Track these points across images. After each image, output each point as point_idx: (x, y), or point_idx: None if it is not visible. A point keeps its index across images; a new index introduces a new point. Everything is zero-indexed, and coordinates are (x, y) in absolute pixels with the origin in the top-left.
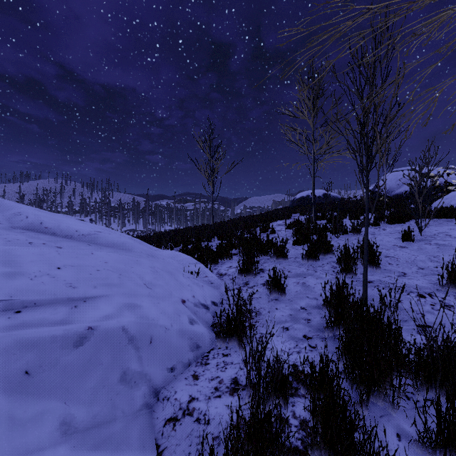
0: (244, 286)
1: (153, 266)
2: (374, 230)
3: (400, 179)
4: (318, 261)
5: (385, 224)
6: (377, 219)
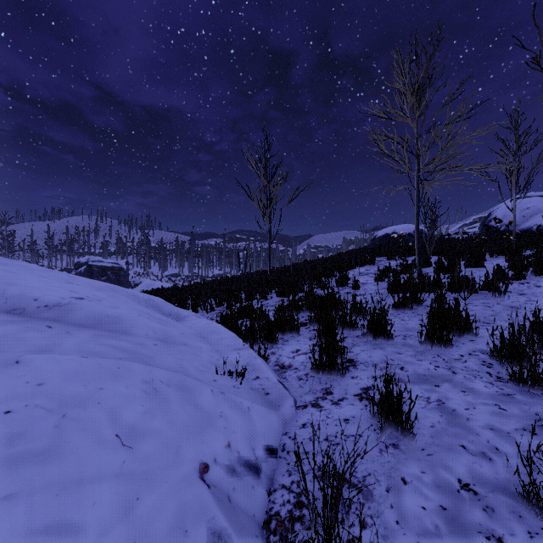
0: (323, 396)
1: (151, 377)
2: (520, 287)
3: (526, 208)
4: (451, 348)
5: (533, 276)
6: (520, 269)
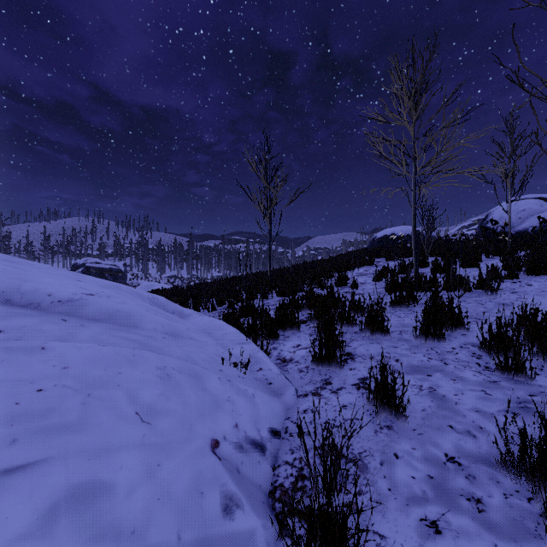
0: (323, 386)
1: (164, 364)
2: (512, 285)
3: (522, 210)
4: (443, 342)
5: (525, 275)
6: (513, 269)
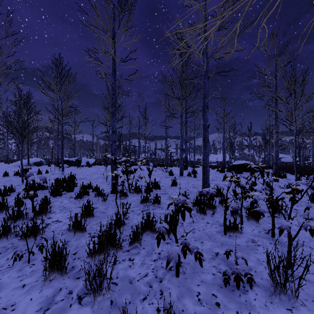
0: None
1: None
2: None
3: None
4: None
5: None
6: None
